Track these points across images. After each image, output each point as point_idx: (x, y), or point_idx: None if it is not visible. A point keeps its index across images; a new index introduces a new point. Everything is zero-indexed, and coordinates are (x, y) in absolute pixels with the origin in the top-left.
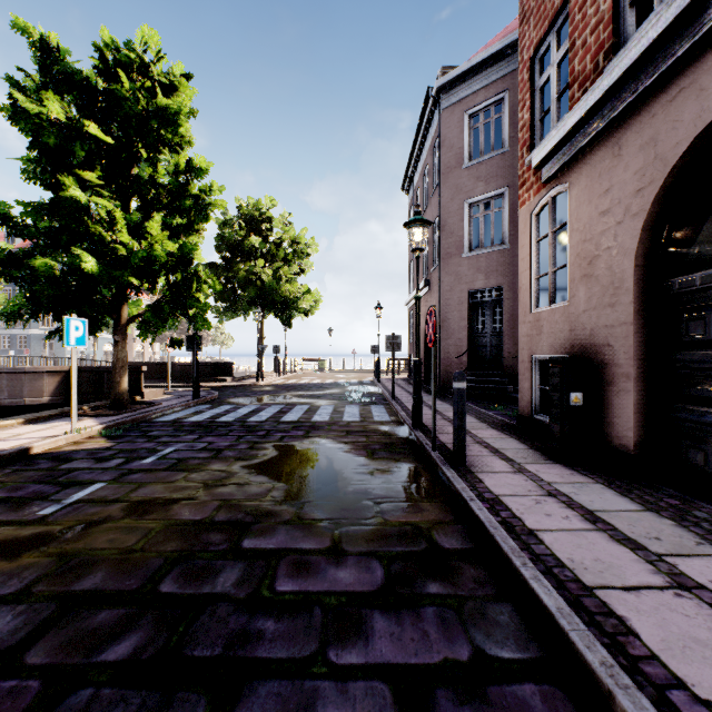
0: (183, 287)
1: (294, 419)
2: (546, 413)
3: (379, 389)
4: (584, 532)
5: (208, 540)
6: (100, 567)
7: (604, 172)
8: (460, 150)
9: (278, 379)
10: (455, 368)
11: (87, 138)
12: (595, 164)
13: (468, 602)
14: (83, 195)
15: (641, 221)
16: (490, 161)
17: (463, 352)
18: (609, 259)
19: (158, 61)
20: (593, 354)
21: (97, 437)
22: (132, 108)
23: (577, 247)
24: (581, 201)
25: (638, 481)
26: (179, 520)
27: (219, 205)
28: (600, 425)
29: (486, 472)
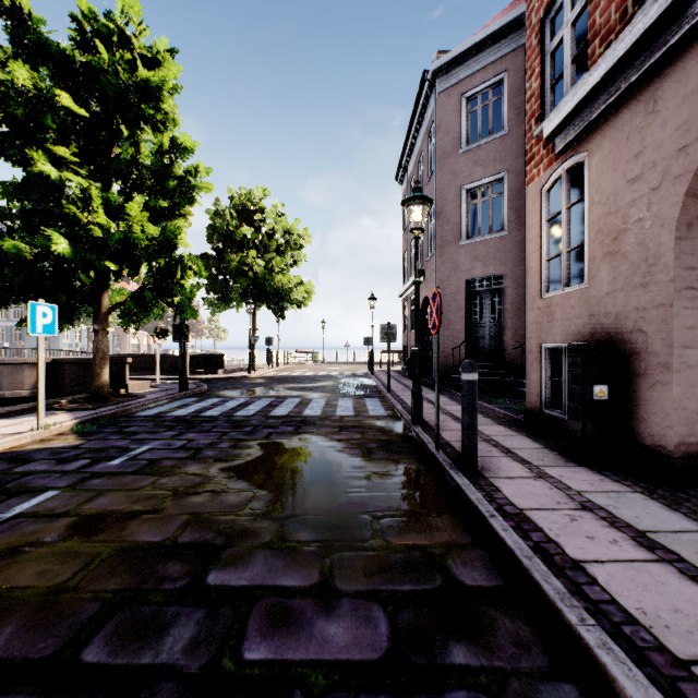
0: (166, 273)
1: (283, 414)
2: (557, 407)
3: (373, 382)
4: (644, 564)
5: (164, 572)
6: (12, 618)
7: (634, 134)
8: (456, 135)
9: (271, 372)
10: (452, 360)
11: (64, 115)
12: (622, 125)
13: (512, 681)
14: (54, 171)
15: (684, 185)
16: (488, 145)
17: (460, 343)
18: (640, 232)
19: (140, 34)
20: (619, 341)
21: (67, 434)
22: (111, 80)
23: (599, 222)
24: (603, 170)
25: (682, 489)
26: (134, 542)
27: (206, 188)
28: (628, 422)
29: (502, 477)
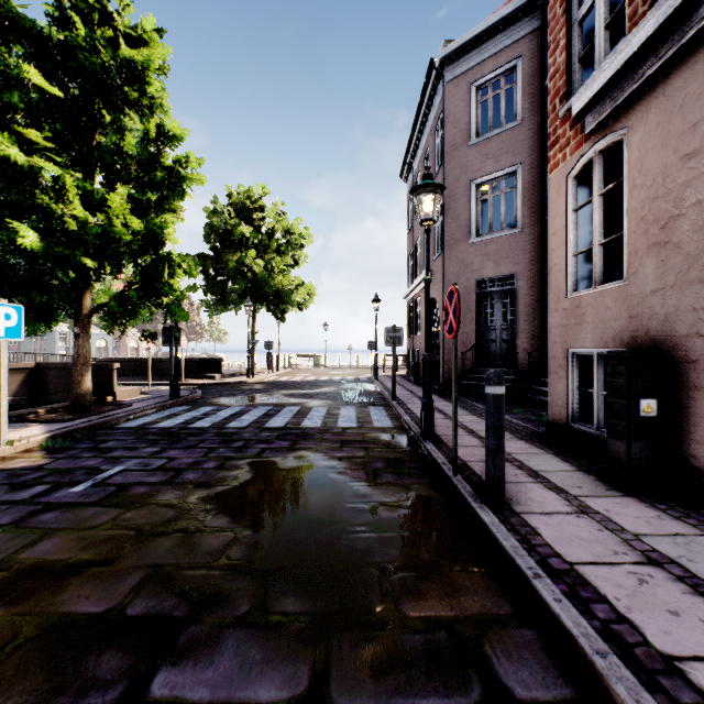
0: (153, 272)
1: (280, 425)
2: (585, 420)
3: (377, 387)
4: None
5: (95, 671)
6: None
7: (690, 101)
8: (466, 126)
9: (271, 376)
10: (461, 365)
11: (41, 98)
12: (674, 92)
13: None
14: (22, 155)
15: None
16: (500, 137)
17: (469, 347)
18: (699, 218)
19: (123, 10)
20: (670, 347)
21: (35, 450)
22: (89, 59)
23: (642, 208)
24: (648, 147)
25: None
26: (67, 614)
27: (197, 180)
28: (682, 443)
29: (536, 513)
